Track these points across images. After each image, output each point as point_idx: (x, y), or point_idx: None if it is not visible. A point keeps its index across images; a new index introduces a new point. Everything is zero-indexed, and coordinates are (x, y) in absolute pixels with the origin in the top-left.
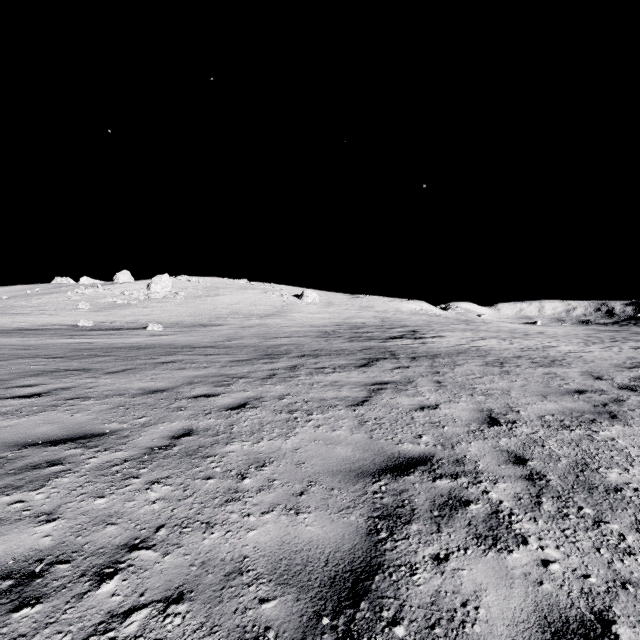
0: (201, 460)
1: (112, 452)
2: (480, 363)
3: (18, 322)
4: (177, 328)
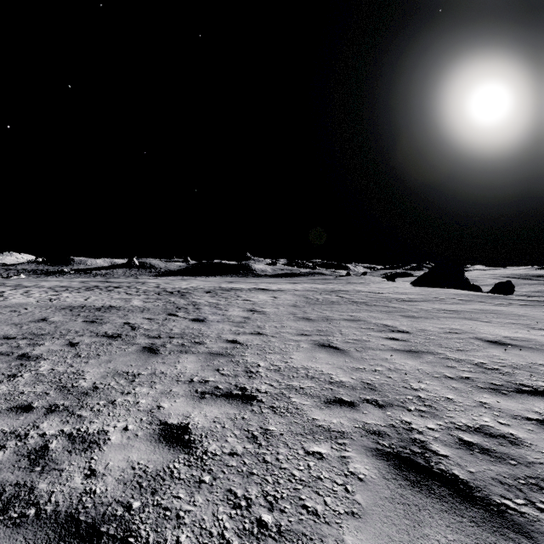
0: None
1: None
2: None
3: None
4: None
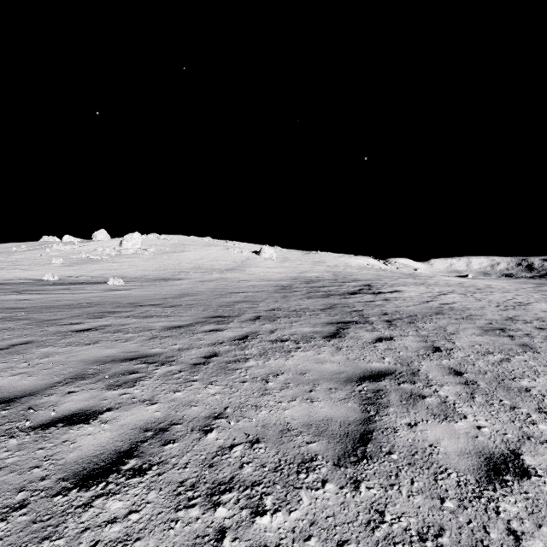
0: None
1: None
2: (476, 330)
3: None
4: (138, 282)
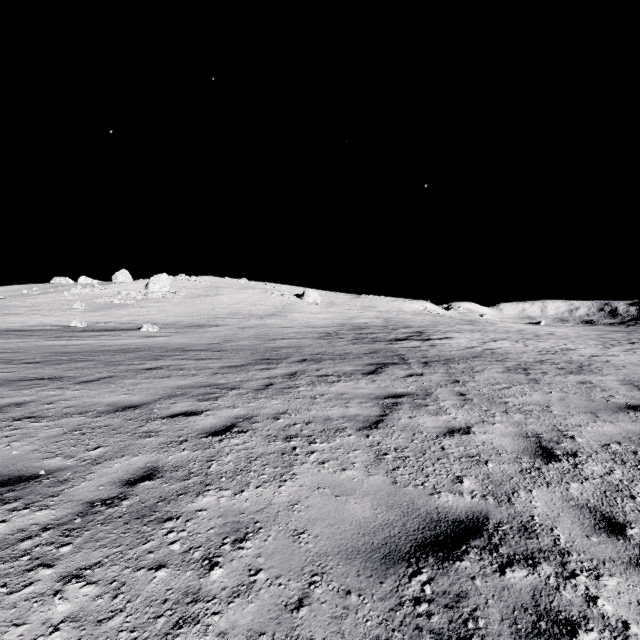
0: (155, 527)
1: (33, 511)
2: (501, 369)
3: (8, 323)
4: (173, 329)
